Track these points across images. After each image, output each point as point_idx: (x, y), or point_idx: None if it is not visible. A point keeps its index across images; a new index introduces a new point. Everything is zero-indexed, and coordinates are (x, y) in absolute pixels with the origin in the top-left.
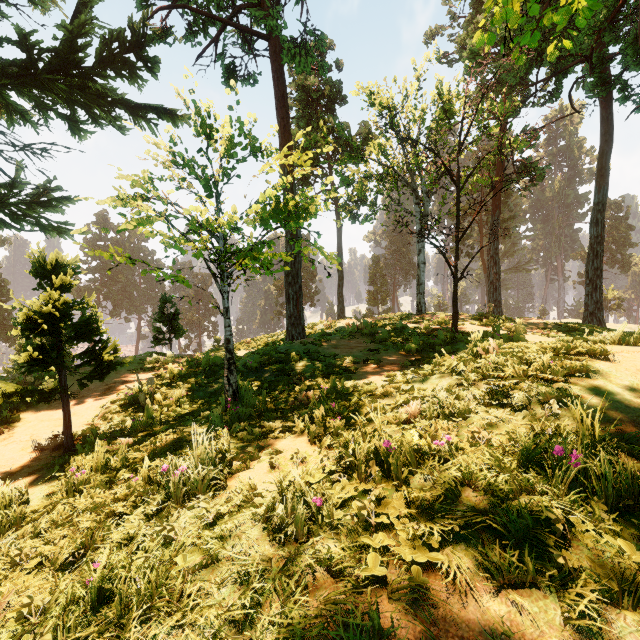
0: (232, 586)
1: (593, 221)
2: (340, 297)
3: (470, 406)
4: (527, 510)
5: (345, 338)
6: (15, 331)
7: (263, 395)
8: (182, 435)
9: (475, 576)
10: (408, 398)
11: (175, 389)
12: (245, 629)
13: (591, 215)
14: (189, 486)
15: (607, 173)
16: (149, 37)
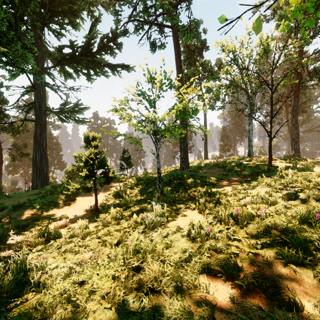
0: (179, 254)
1: None
2: (205, 148)
3: (276, 199)
4: (301, 238)
5: (210, 168)
6: (80, 164)
7: (174, 193)
8: (141, 208)
9: (276, 259)
10: (245, 196)
11: (133, 190)
12: (186, 266)
13: None
14: (153, 224)
15: None
16: (118, 34)
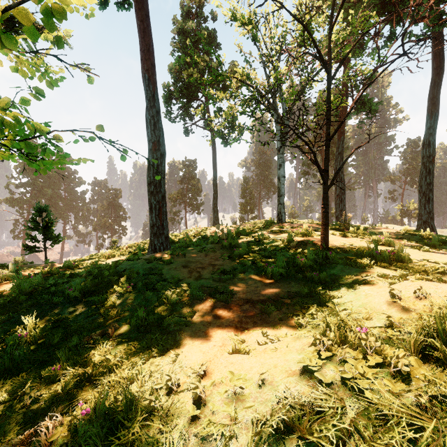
0: None
1: (426, 143)
2: (215, 207)
3: None
4: None
5: (202, 251)
6: None
7: None
8: None
9: None
10: None
11: None
12: None
13: (424, 138)
14: None
15: (438, 101)
16: None
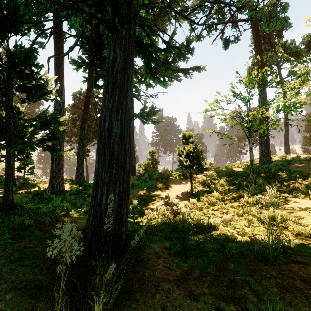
0: None
1: None
2: (286, 141)
3: None
4: None
5: (302, 163)
6: (182, 156)
7: (271, 183)
8: (238, 194)
9: None
10: None
11: (216, 180)
12: None
13: None
14: (271, 203)
15: None
16: (191, 40)
